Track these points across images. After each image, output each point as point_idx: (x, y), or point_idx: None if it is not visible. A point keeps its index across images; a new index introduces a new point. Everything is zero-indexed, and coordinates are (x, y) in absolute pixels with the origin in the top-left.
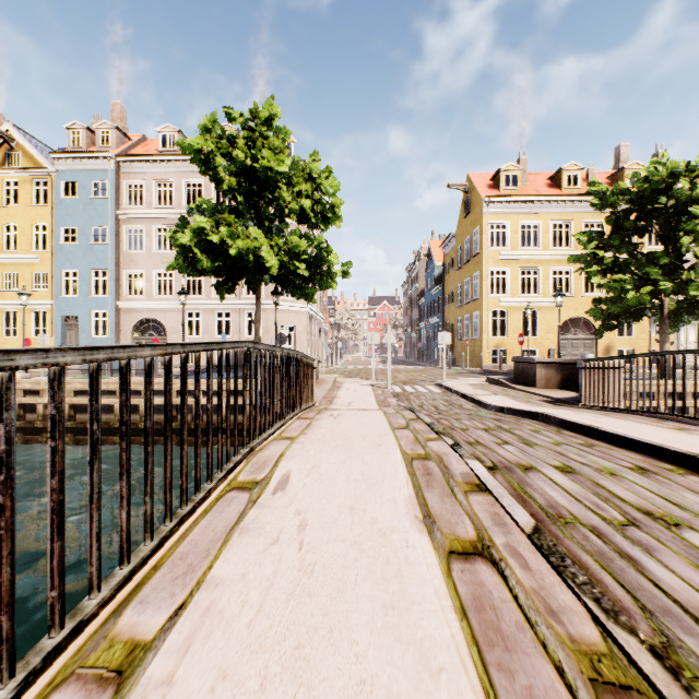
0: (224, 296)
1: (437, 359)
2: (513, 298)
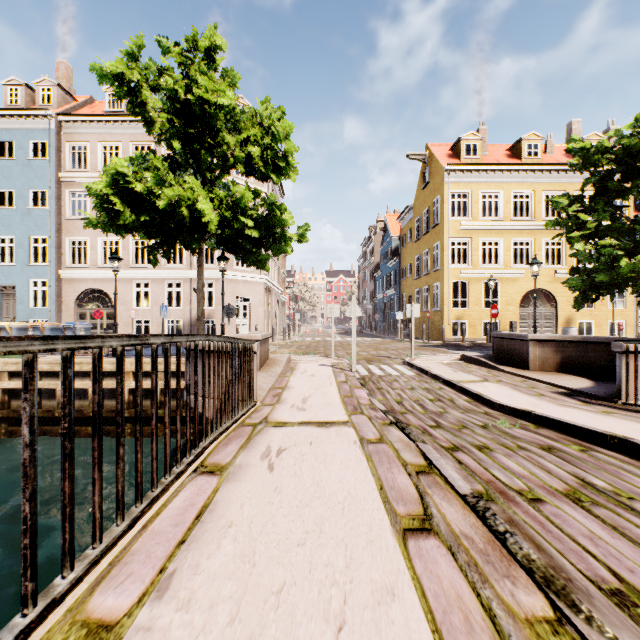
0: (157, 260)
1: (393, 331)
2: (475, 269)
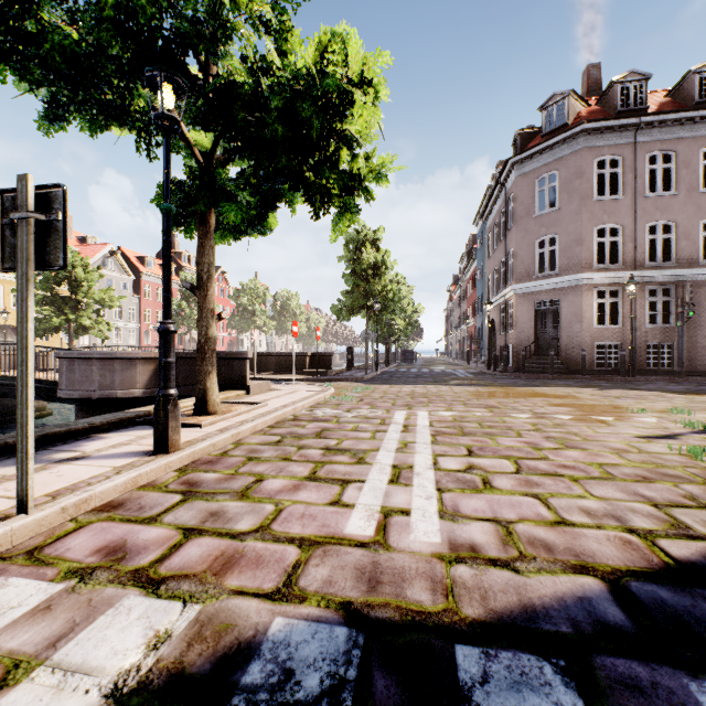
0: None
1: None
2: None
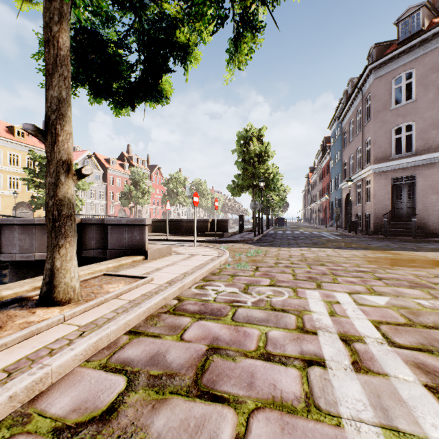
0: None
1: None
2: None
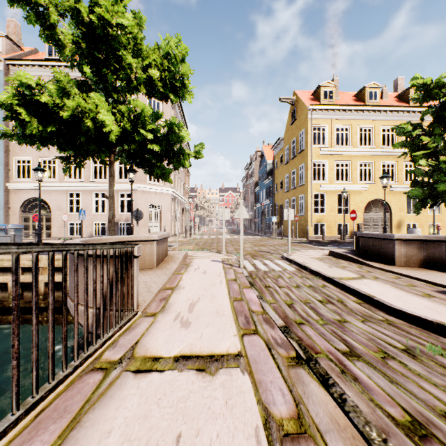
0: (70, 170)
1: (268, 231)
2: (331, 184)
